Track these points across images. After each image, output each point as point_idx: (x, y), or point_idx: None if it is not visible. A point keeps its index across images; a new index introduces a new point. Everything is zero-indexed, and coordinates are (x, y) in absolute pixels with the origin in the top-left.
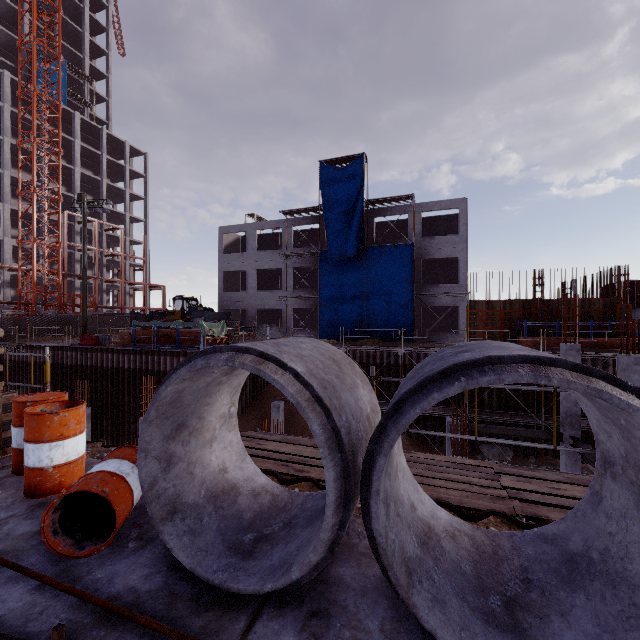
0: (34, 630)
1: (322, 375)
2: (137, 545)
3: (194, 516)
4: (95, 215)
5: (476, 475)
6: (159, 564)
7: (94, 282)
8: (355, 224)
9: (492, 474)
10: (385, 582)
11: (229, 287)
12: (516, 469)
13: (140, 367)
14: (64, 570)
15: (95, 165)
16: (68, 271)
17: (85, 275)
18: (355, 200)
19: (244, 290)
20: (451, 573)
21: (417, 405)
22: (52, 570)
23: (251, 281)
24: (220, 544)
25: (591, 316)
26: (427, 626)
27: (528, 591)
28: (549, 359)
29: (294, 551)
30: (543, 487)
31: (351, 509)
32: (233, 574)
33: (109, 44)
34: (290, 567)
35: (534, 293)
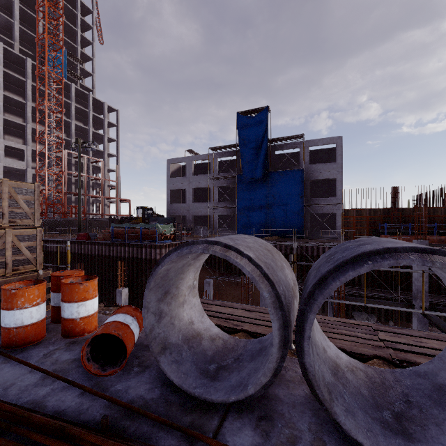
0: (85, 419)
1: (264, 260)
2: (139, 370)
3: (177, 352)
4: (84, 152)
5: (360, 331)
6: (155, 382)
7: (84, 197)
8: (262, 156)
9: (371, 331)
10: (307, 399)
11: (174, 200)
12: (388, 328)
13: (116, 255)
14: (96, 383)
15: (84, 119)
16: (67, 190)
17: (80, 193)
18: (262, 139)
19: (184, 202)
20: (355, 394)
21: (337, 280)
22: (89, 383)
23: (189, 196)
24: (195, 370)
25: (435, 220)
26: (344, 427)
27: (410, 409)
28: (431, 249)
29: (246, 376)
30: (410, 340)
31: (288, 349)
32: (206, 390)
33: (93, 37)
34: (246, 386)
35: (392, 203)
